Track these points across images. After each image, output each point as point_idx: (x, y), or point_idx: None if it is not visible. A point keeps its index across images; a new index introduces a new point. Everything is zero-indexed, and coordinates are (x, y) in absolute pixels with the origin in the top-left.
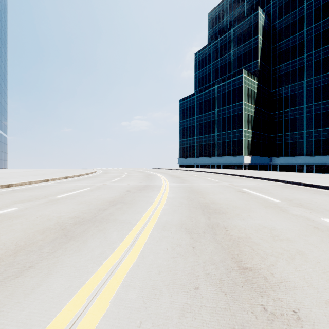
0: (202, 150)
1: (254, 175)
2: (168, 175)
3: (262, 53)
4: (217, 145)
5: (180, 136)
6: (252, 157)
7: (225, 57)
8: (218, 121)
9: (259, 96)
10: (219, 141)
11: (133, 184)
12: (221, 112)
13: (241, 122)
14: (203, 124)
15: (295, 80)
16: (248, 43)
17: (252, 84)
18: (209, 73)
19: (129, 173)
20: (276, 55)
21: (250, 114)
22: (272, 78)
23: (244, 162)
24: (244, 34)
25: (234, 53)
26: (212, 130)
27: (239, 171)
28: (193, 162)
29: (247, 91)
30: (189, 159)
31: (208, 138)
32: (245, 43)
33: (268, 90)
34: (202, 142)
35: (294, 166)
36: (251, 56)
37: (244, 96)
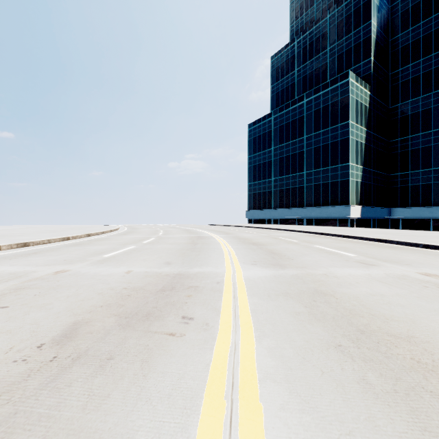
0: (283, 197)
1: (411, 239)
2: (235, 237)
3: (376, 48)
4: (306, 190)
5: (250, 177)
6: (362, 208)
7: (318, 58)
8: (309, 152)
9: (372, 114)
10: (309, 184)
11: (142, 271)
12: (313, 140)
13: (347, 153)
14: (285, 159)
15: (429, 88)
16: (354, 34)
17: (363, 95)
18: (292, 84)
19: (166, 234)
20: (398, 52)
21: (360, 142)
22: (390, 87)
23: (352, 216)
24: (348, 21)
25: (332, 51)
26: (299, 168)
27: (356, 230)
28: (268, 215)
29: (355, 105)
30: (263, 211)
31: (293, 179)
32: (350, 35)
33: (385, 105)
34: (283, 185)
35: (428, 221)
36: (359, 54)
37: (351, 113)
